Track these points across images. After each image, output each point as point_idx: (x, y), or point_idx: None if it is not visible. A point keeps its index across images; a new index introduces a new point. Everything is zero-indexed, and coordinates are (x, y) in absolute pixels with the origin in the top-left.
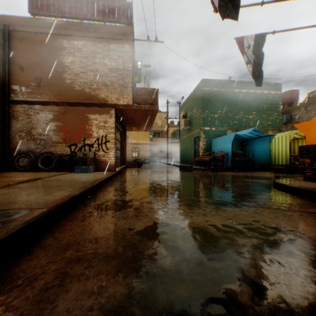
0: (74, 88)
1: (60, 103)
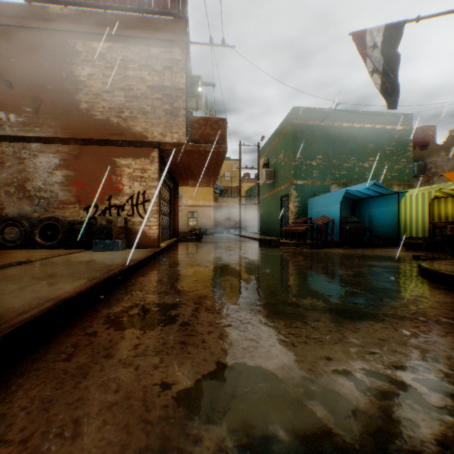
0: (94, 116)
1: (71, 141)
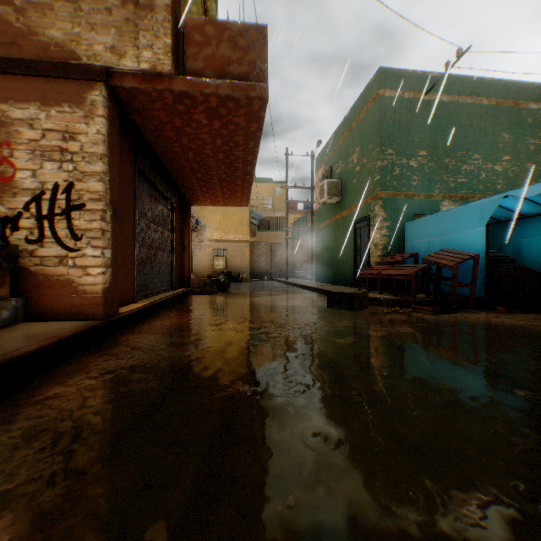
0: None
1: None
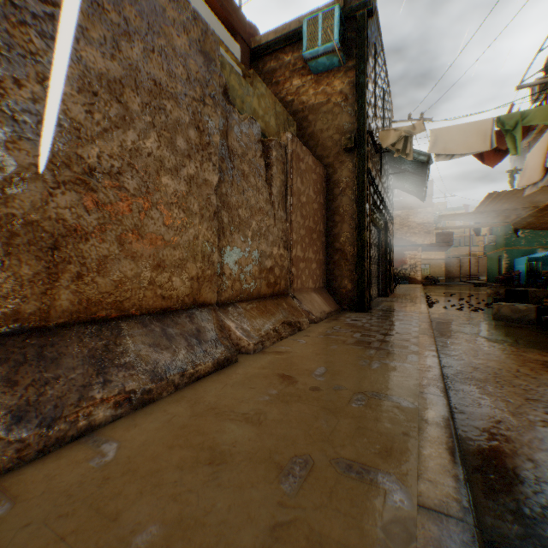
0: (396, 237)
1: None
